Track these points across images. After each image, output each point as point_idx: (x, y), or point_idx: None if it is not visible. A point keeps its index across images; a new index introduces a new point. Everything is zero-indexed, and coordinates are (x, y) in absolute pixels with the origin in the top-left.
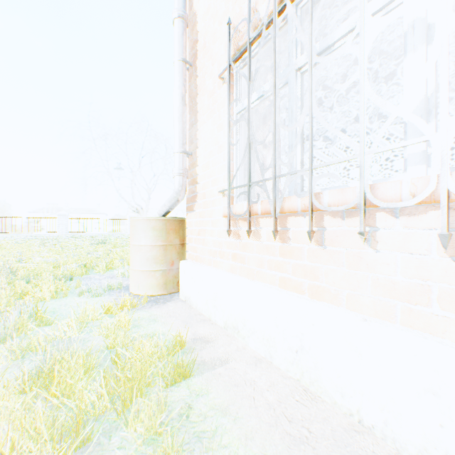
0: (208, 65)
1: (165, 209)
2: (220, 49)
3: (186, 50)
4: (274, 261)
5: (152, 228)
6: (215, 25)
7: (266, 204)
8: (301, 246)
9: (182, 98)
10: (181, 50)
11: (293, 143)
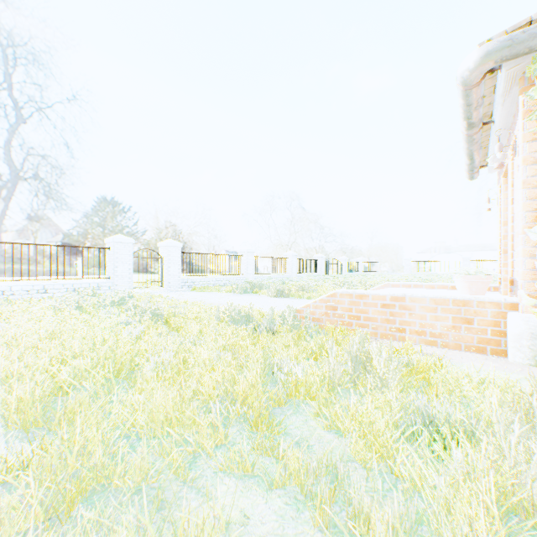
0: None
1: None
2: None
3: None
4: None
5: None
6: None
7: None
8: None
9: None
10: None
11: None
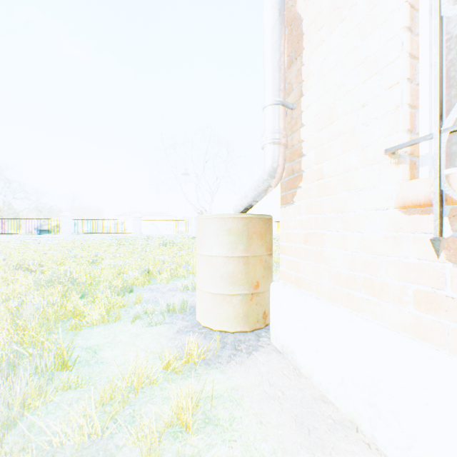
0: None
1: (245, 202)
2: None
3: None
4: None
5: (227, 231)
6: None
7: None
8: None
9: (278, 12)
10: None
11: None
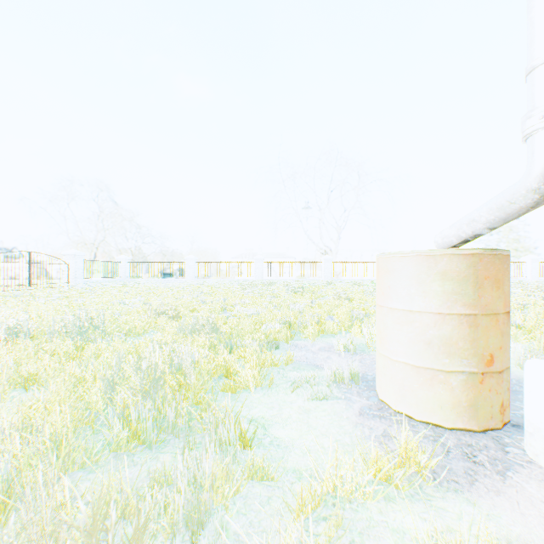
0: None
1: (467, 231)
2: None
3: None
4: None
5: (439, 275)
6: None
7: None
8: None
9: None
10: None
11: None
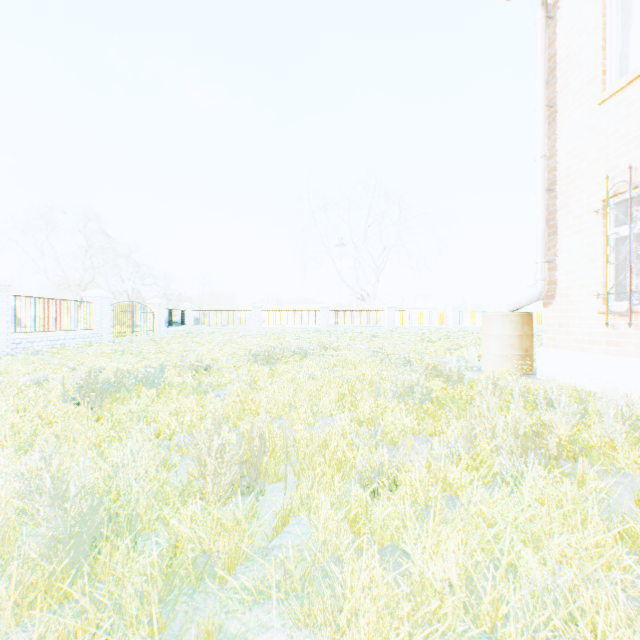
0: (573, 194)
1: (518, 306)
2: (590, 186)
3: (546, 180)
4: None
5: (509, 321)
6: (583, 166)
7: None
8: None
9: (544, 220)
10: (543, 182)
11: None
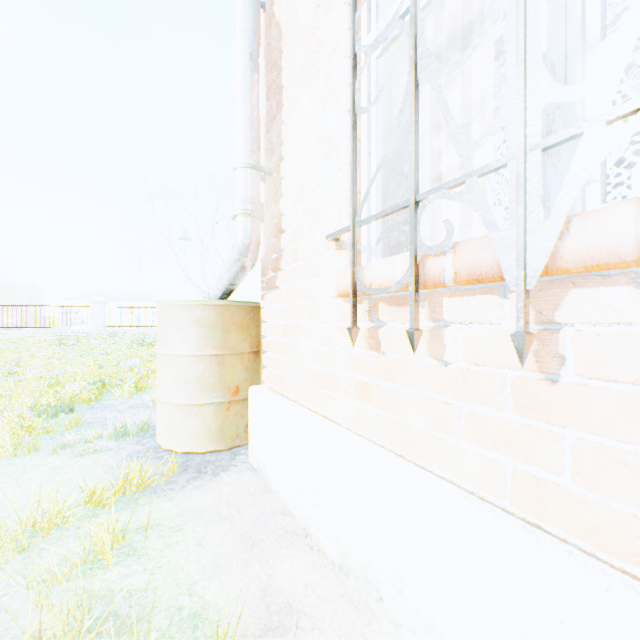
0: None
1: (221, 285)
2: None
3: None
4: (492, 424)
5: (196, 322)
6: None
7: (475, 250)
8: (618, 388)
9: (250, 56)
10: None
11: (571, 48)
